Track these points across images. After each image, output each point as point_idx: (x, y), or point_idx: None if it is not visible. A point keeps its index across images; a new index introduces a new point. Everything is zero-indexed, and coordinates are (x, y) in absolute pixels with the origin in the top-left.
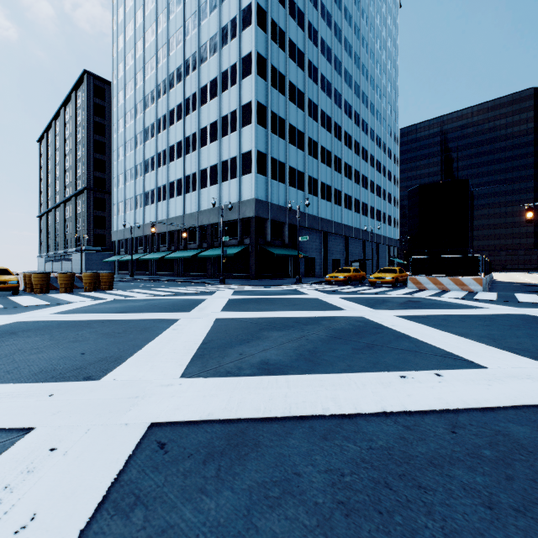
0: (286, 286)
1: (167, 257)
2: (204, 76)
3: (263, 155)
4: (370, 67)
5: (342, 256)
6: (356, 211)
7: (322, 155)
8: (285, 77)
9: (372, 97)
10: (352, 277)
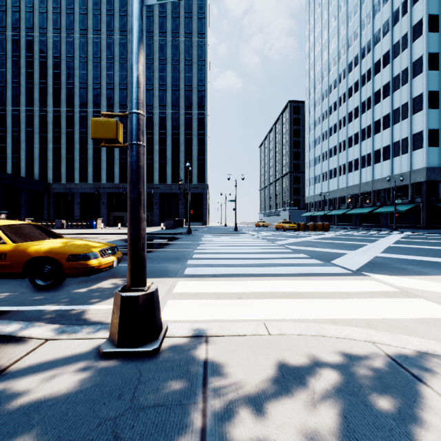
0: None
1: (347, 213)
2: (377, 83)
3: (435, 131)
4: None
5: None
6: None
7: None
8: None
9: None
10: None
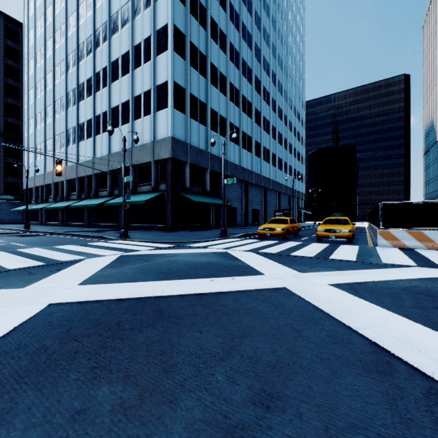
0: (208, 242)
1: (73, 206)
2: (115, 2)
3: (181, 89)
4: (284, 34)
5: (261, 207)
6: (272, 164)
7: (243, 105)
8: (206, 11)
9: (286, 61)
10: (290, 229)
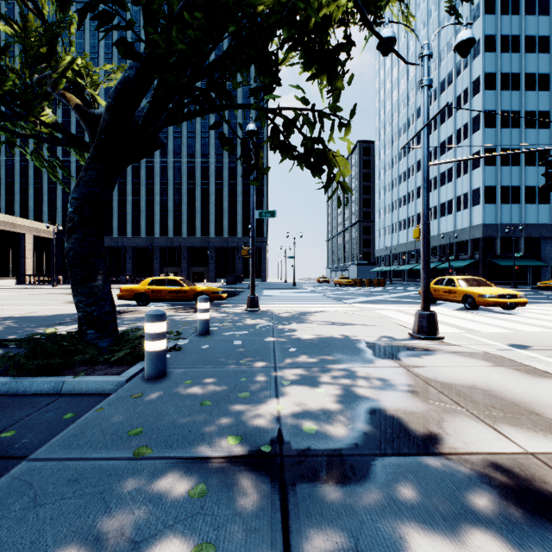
0: None
1: (414, 269)
2: (443, 134)
3: (492, 188)
4: None
5: None
6: None
7: None
8: (520, 111)
9: None
10: None
